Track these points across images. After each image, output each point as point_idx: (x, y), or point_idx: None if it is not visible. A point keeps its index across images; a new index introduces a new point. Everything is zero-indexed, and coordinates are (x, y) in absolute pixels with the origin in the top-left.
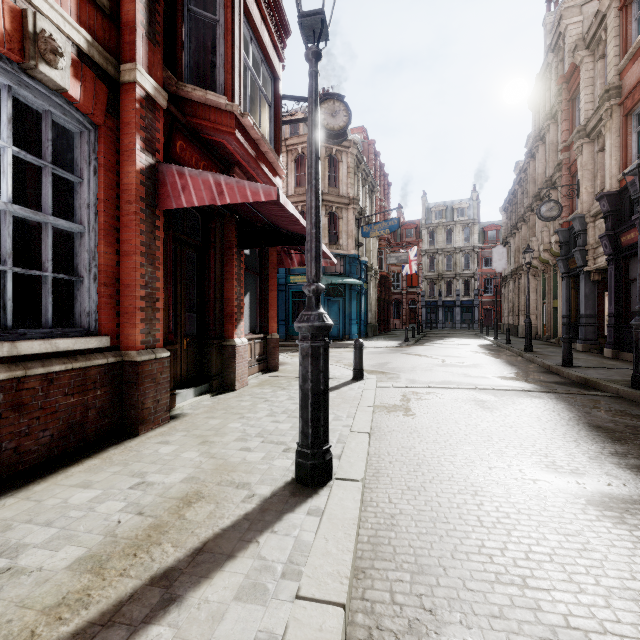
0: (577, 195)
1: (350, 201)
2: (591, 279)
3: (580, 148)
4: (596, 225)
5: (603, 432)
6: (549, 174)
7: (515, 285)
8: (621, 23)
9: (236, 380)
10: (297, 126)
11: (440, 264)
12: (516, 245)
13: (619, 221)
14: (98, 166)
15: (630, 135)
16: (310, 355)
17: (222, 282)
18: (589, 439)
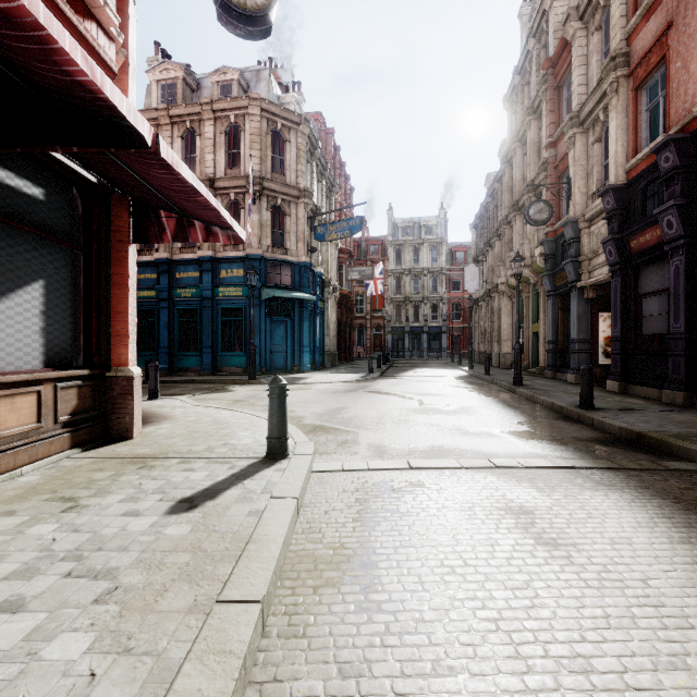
0: (569, 196)
1: (300, 193)
2: (585, 297)
3: (573, 139)
4: (592, 231)
5: None
6: (530, 178)
7: (488, 308)
8: None
9: None
10: (230, 88)
11: (407, 286)
12: (489, 264)
13: (626, 222)
14: None
15: (640, 114)
16: None
17: None
18: None
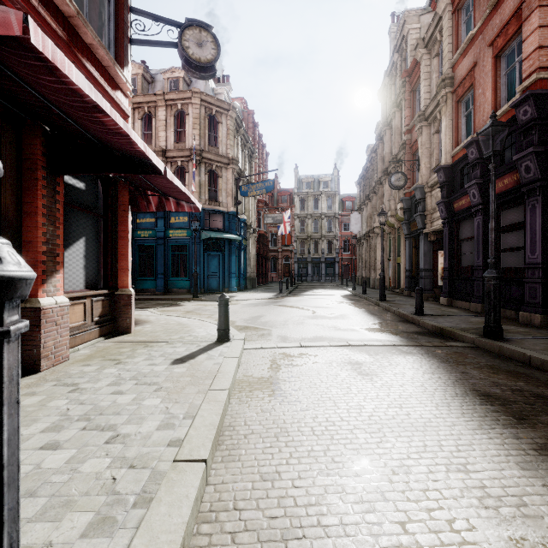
0: (418, 169)
1: (229, 161)
2: (428, 239)
3: (420, 130)
4: (433, 194)
5: (499, 405)
6: (395, 153)
7: (367, 245)
8: (454, 24)
9: (41, 357)
10: (177, 83)
11: (309, 227)
12: (368, 212)
13: (452, 190)
14: None
15: (460, 119)
16: None
17: (18, 217)
18: (494, 421)
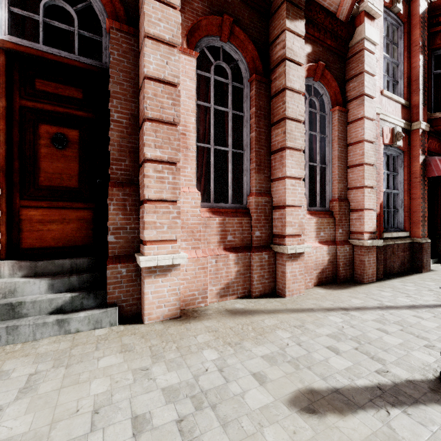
0: None
1: None
2: None
3: None
4: None
5: None
6: None
7: None
8: None
9: None
10: None
11: None
12: None
13: None
14: (403, 167)
15: None
16: None
17: None
18: None
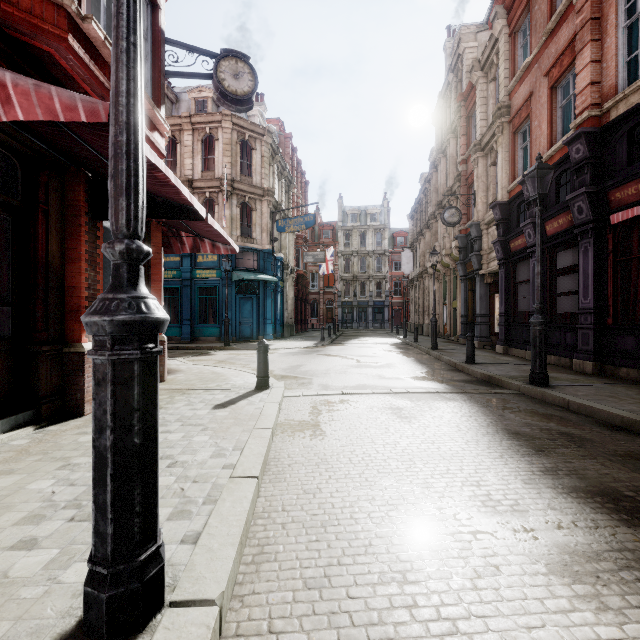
0: (474, 204)
1: (264, 192)
2: (485, 282)
3: (476, 161)
4: (489, 232)
5: (524, 440)
6: (450, 184)
7: (421, 287)
8: (510, 48)
9: (85, 401)
10: (205, 103)
11: (355, 266)
12: (421, 250)
13: (508, 229)
14: None
15: (517, 151)
16: (110, 379)
17: (62, 263)
18: (514, 452)
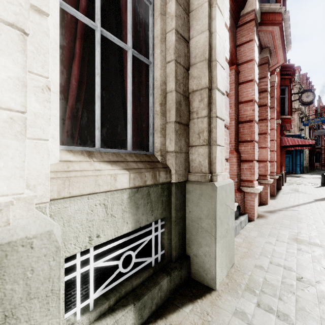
0: None
1: (296, 110)
2: None
3: None
4: None
5: None
6: None
7: None
8: None
9: (283, 183)
10: None
11: None
12: None
13: None
14: None
15: None
16: None
17: None
18: None
